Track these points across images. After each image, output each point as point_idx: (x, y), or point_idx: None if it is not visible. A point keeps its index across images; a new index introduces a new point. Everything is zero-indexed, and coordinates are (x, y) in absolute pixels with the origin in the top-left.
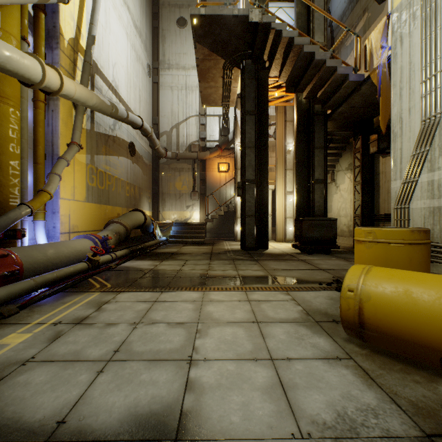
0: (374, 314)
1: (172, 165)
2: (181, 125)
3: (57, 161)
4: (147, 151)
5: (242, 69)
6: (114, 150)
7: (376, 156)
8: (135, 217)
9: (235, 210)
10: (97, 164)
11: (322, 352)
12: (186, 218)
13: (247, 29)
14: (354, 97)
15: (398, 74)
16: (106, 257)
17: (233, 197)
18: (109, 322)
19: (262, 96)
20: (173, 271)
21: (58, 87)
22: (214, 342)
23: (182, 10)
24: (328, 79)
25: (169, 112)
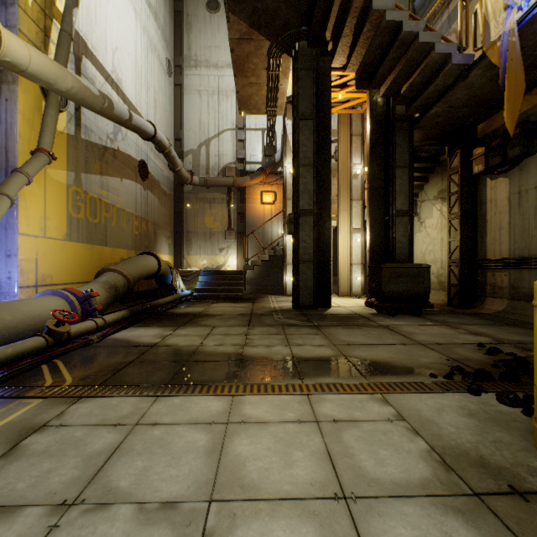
0: None
1: (200, 194)
2: (212, 141)
3: (9, 176)
4: (166, 175)
5: (294, 55)
6: (114, 170)
7: (481, 178)
8: (143, 264)
9: (283, 254)
10: (87, 186)
11: None
12: (219, 265)
13: None
14: (456, 91)
15: None
16: (85, 324)
17: (282, 236)
18: (4, 503)
19: (322, 94)
20: (188, 349)
21: None
22: None
23: None
24: (419, 63)
25: (196, 124)
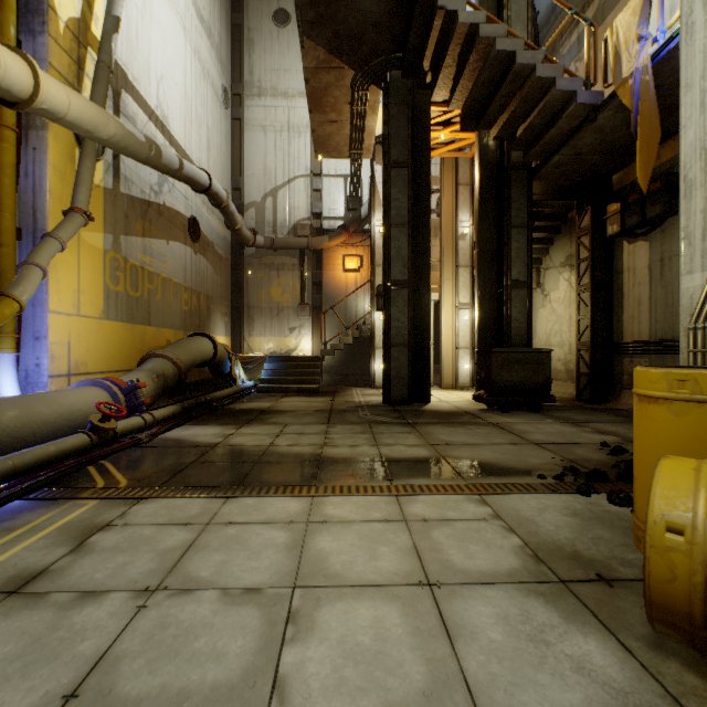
0: None
1: (265, 259)
2: (280, 191)
3: (40, 242)
4: (222, 235)
5: (384, 88)
6: (159, 230)
7: (617, 241)
8: (196, 347)
9: (371, 335)
10: (127, 251)
11: (610, 694)
12: (290, 349)
13: (395, 11)
14: (584, 135)
15: (698, 63)
16: (131, 421)
17: (369, 313)
18: (87, 589)
19: (419, 136)
20: (257, 449)
21: (29, 92)
22: (329, 656)
23: None
24: (538, 101)
25: (260, 169)
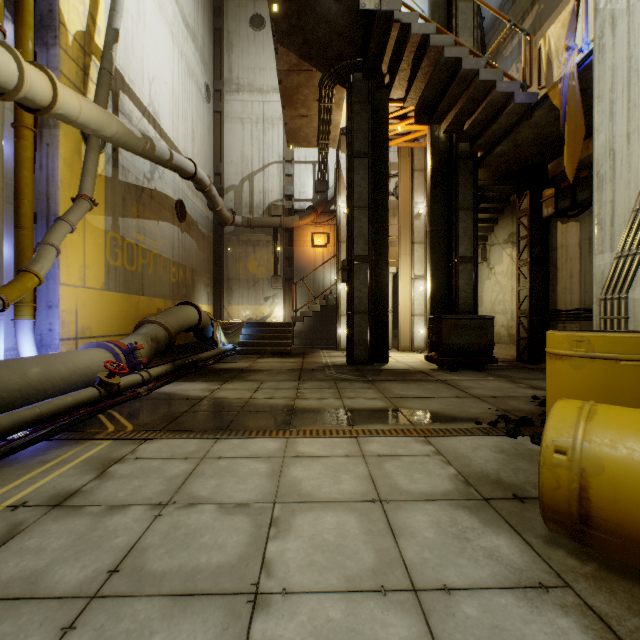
0: (613, 501)
1: (242, 236)
2: (256, 176)
3: (54, 225)
4: (205, 215)
5: (348, 87)
6: (151, 212)
7: (552, 221)
8: (184, 315)
9: (337, 303)
10: (124, 231)
11: (510, 571)
12: (264, 316)
13: (357, 22)
14: (521, 130)
15: (608, 78)
16: (132, 377)
17: (335, 284)
18: (113, 503)
19: (378, 129)
20: (239, 401)
21: (48, 100)
22: (302, 547)
23: (258, 4)
24: (481, 101)
25: (238, 156)
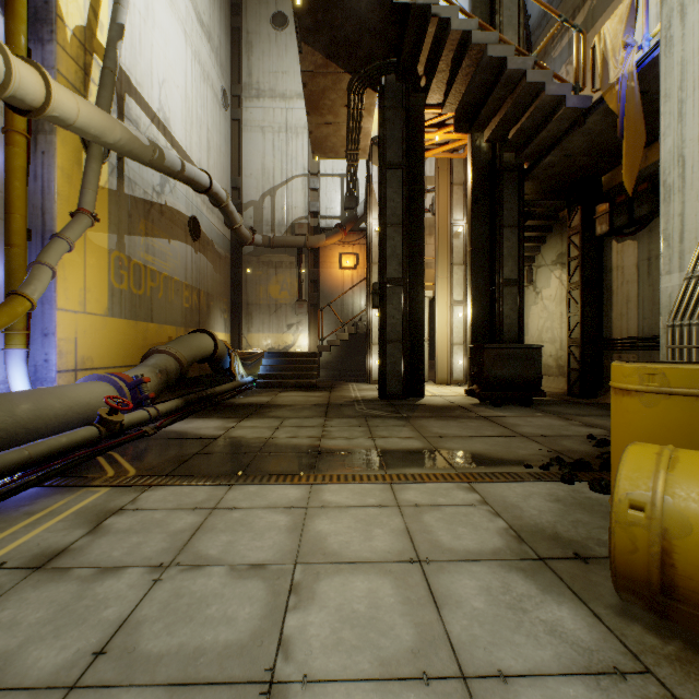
0: None
1: (263, 257)
2: (278, 191)
3: (49, 243)
4: (221, 233)
5: (380, 91)
6: (161, 229)
7: (607, 240)
8: (197, 344)
9: (367, 331)
10: (130, 250)
11: (577, 652)
12: (287, 345)
13: (390, 18)
14: (573, 138)
15: (676, 74)
16: (137, 414)
17: (365, 309)
18: (106, 565)
19: (413, 138)
20: (258, 441)
21: (41, 100)
22: (328, 621)
23: (280, 1)
24: (528, 105)
25: (259, 169)
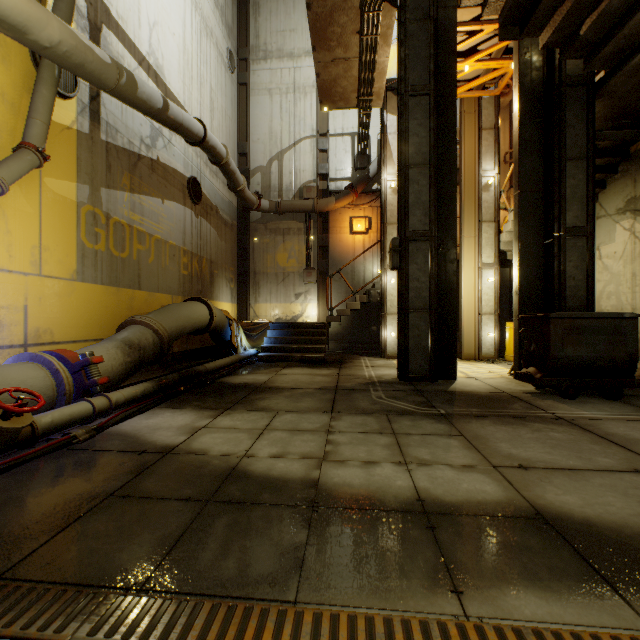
0: None
1: (271, 224)
2: (286, 154)
3: None
4: (227, 200)
5: (400, 1)
6: (152, 187)
7: None
8: (187, 313)
9: (381, 299)
10: (109, 206)
11: None
12: (295, 315)
13: None
14: None
15: None
16: (71, 409)
17: (378, 276)
18: None
19: (442, 58)
20: (223, 463)
21: None
22: None
23: None
24: None
25: (266, 133)
